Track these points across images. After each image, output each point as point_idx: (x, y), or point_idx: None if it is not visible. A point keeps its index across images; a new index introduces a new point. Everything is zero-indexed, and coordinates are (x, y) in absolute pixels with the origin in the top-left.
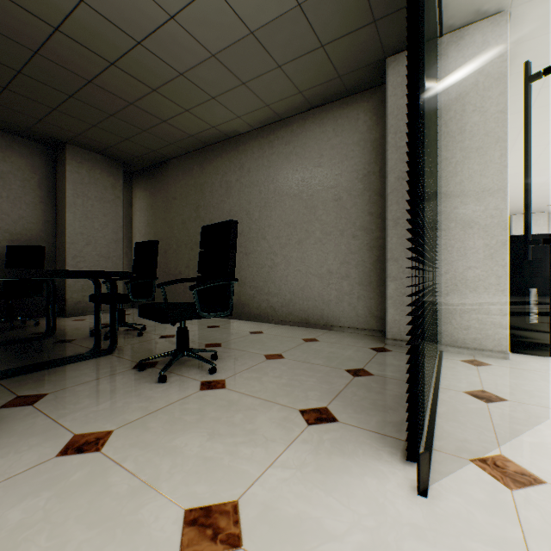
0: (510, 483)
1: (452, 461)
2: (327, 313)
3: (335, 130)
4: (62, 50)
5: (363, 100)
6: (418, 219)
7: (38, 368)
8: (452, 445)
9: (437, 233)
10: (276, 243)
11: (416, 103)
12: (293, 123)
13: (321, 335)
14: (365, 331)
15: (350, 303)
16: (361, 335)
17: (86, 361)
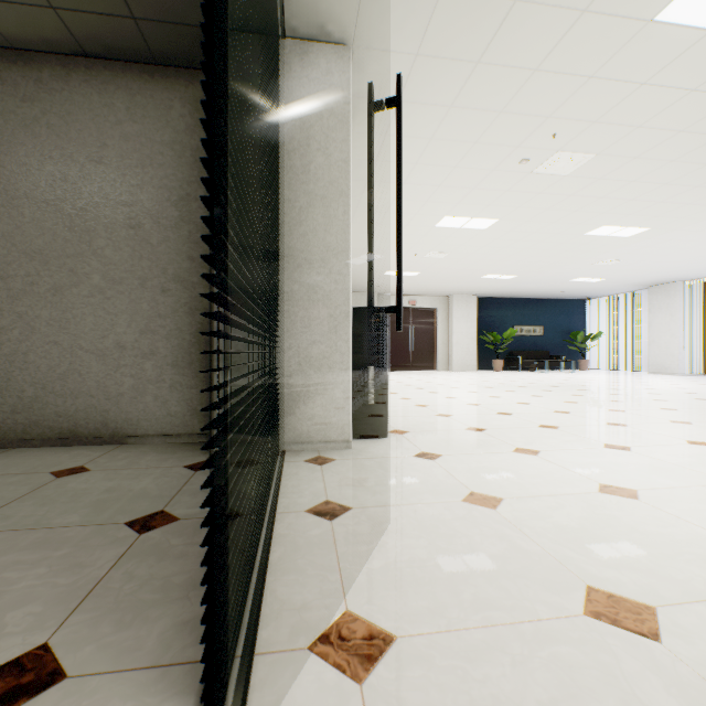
0: (359, 668)
1: (284, 669)
2: (116, 416)
3: (131, 110)
4: None
5: (180, 81)
6: (228, 243)
7: None
8: (286, 627)
9: (280, 296)
10: (0, 287)
11: (221, 14)
12: (42, 65)
13: (100, 457)
14: (183, 438)
15: (159, 396)
16: (175, 445)
17: None
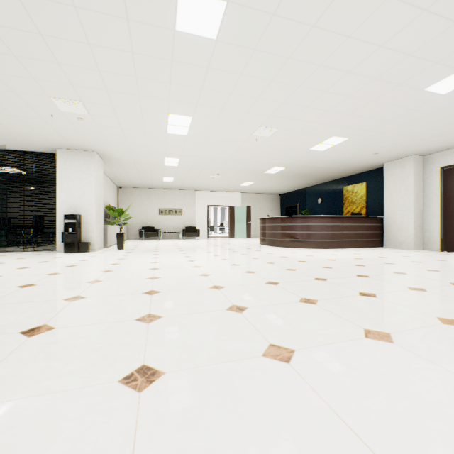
0: None
1: None
2: None
3: None
4: (43, 173)
5: None
6: None
7: (23, 245)
8: None
9: None
10: None
11: None
12: None
13: None
14: None
15: None
16: None
17: (32, 246)
